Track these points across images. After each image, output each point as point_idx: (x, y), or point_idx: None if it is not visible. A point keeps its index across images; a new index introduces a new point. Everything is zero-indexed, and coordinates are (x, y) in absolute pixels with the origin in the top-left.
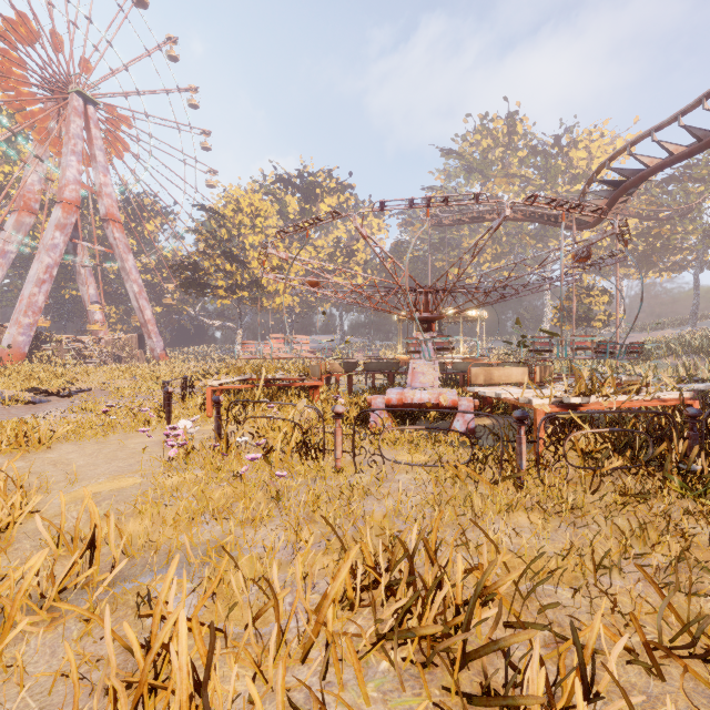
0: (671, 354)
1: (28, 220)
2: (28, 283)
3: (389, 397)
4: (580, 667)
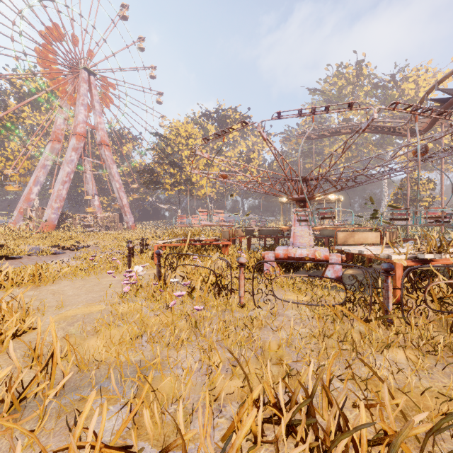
0: None
1: (57, 146)
2: (57, 183)
3: (278, 253)
4: None
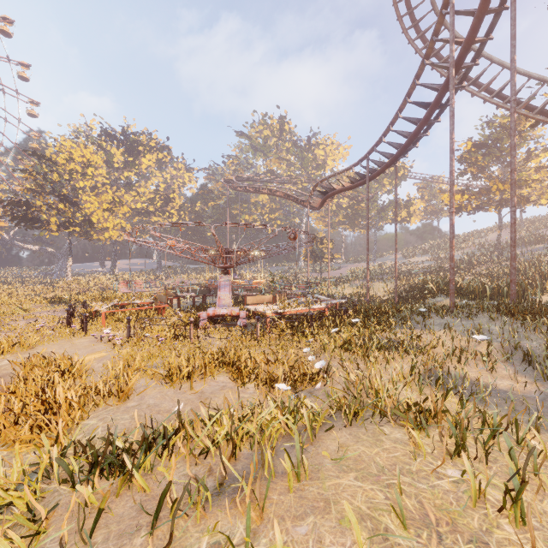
0: (358, 279)
1: None
2: None
3: (209, 313)
4: (251, 359)
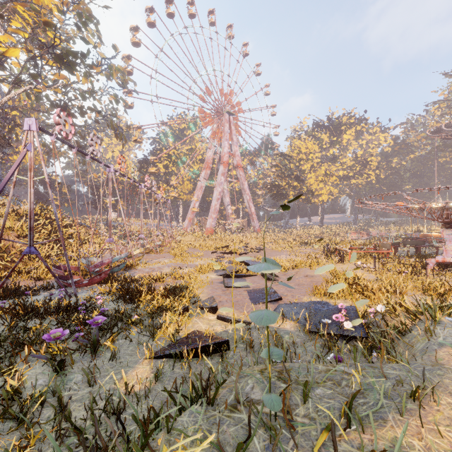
0: None
1: (208, 172)
2: (213, 200)
3: (437, 259)
4: None
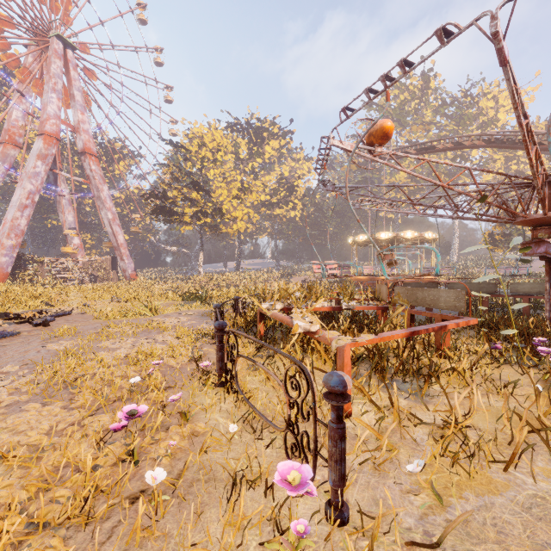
0: None
1: (12, 152)
2: (11, 207)
3: None
4: None
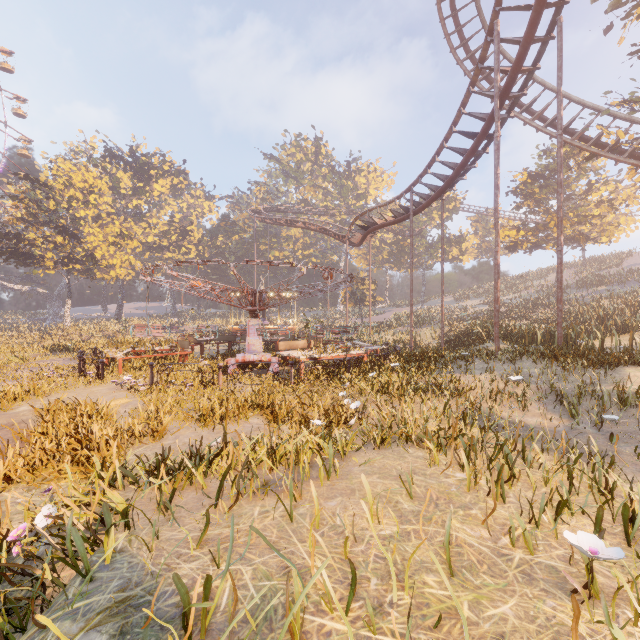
0: (403, 324)
1: None
2: None
3: (238, 359)
4: (285, 401)
